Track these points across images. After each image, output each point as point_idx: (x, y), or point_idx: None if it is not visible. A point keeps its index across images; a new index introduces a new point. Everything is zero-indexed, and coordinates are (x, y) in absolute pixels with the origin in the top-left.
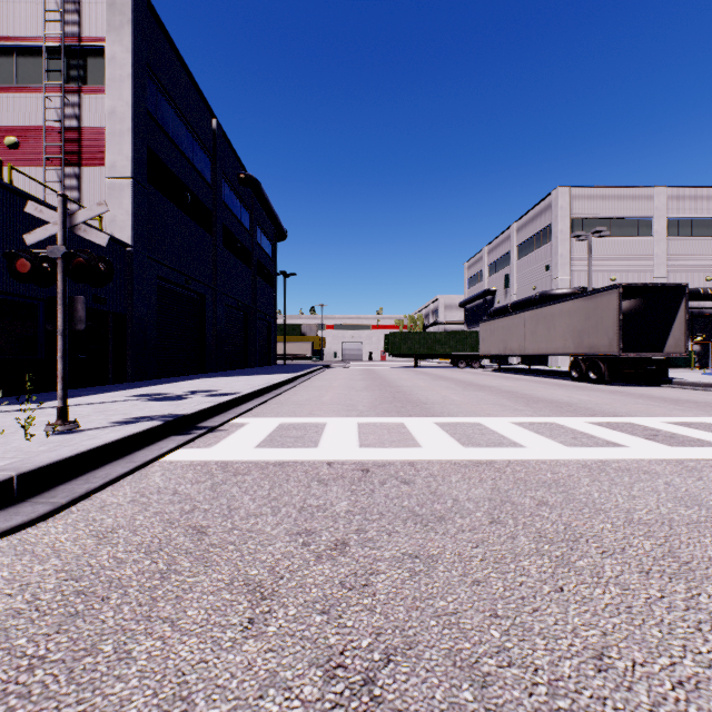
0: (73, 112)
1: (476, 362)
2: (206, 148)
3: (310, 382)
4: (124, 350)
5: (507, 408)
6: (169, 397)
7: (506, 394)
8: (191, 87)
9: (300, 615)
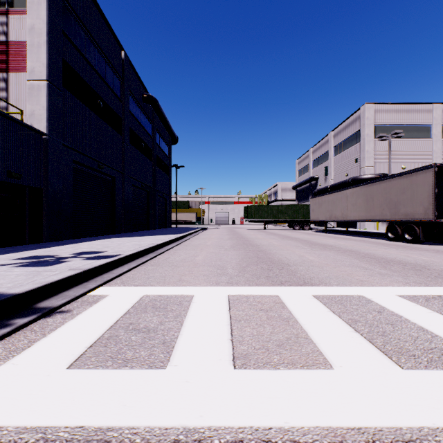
0: (2, 30)
1: (307, 225)
2: (116, 71)
3: (190, 241)
4: (40, 217)
5: (371, 272)
6: (48, 261)
7: (351, 253)
8: (104, 24)
9: None
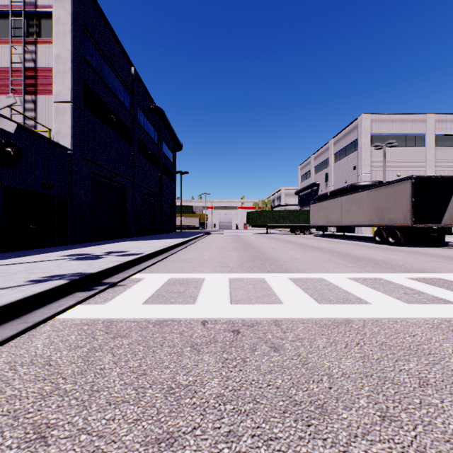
0: (31, 57)
1: (307, 230)
2: (126, 86)
3: (196, 244)
4: (66, 223)
5: (340, 265)
6: (89, 257)
7: (334, 253)
8: (116, 44)
9: None
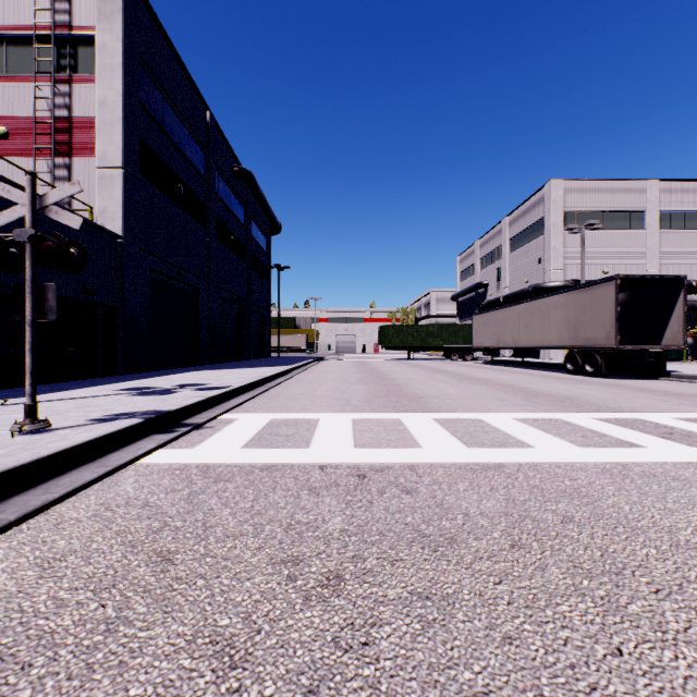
0: (64, 102)
1: (469, 354)
2: (199, 140)
3: (304, 374)
4: (114, 343)
5: (507, 403)
6: (157, 391)
7: (503, 387)
8: (185, 79)
9: (280, 696)
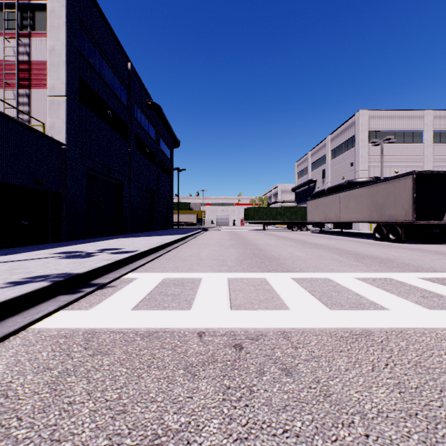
0: (25, 50)
1: (304, 227)
2: (123, 82)
3: (194, 241)
4: (60, 219)
5: (344, 264)
6: (81, 255)
7: (335, 251)
8: (113, 39)
9: None
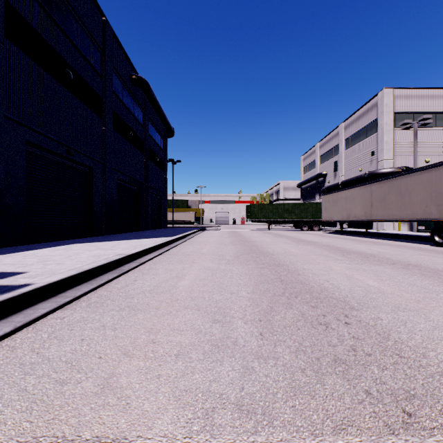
0: None
1: (316, 226)
2: (94, 40)
3: (182, 246)
4: None
5: None
6: None
7: (422, 271)
8: None
9: None
